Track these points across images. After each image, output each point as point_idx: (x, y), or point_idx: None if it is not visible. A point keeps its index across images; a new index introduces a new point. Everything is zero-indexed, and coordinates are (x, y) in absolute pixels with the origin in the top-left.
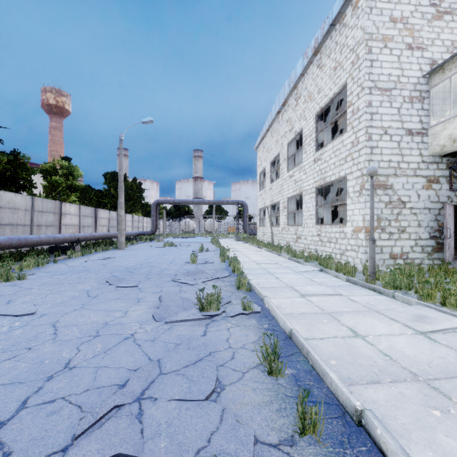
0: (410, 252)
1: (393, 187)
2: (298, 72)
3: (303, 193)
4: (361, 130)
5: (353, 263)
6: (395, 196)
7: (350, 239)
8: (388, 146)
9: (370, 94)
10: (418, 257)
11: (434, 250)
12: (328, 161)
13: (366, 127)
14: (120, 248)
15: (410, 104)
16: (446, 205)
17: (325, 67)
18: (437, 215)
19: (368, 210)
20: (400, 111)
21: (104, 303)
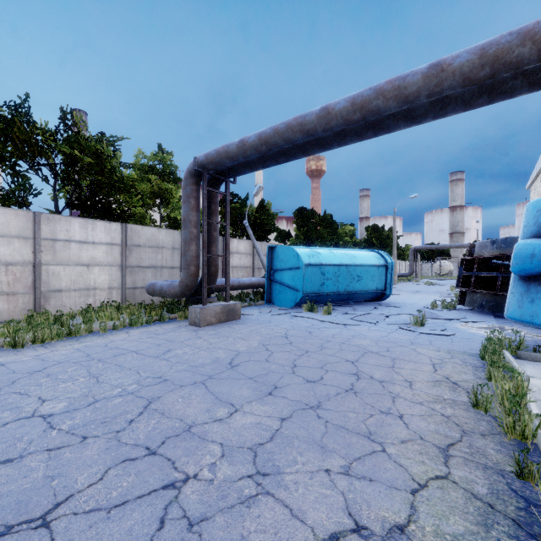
0: None
1: None
2: None
3: None
4: None
5: None
6: None
7: None
8: None
9: None
10: None
11: None
12: None
13: None
14: (394, 284)
15: None
16: None
17: None
18: None
19: None
20: None
21: (419, 295)
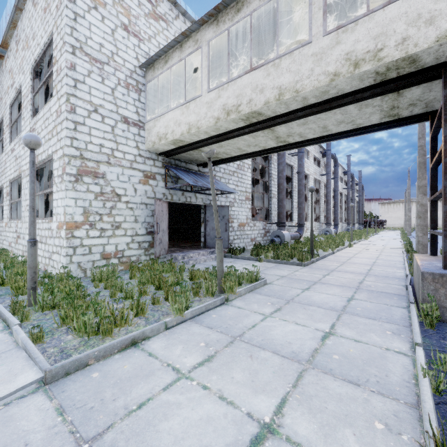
0: (127, 249)
1: (106, 176)
2: (13, 2)
3: (21, 174)
4: (63, 96)
5: (57, 270)
6: (108, 187)
7: (55, 238)
8: (99, 128)
9: (74, 55)
10: (135, 254)
11: (151, 245)
12: (40, 132)
13: (68, 94)
14: None
15: (127, 90)
16: (157, 201)
17: (38, 6)
18: (154, 211)
19: (70, 200)
20: (115, 92)
21: None
